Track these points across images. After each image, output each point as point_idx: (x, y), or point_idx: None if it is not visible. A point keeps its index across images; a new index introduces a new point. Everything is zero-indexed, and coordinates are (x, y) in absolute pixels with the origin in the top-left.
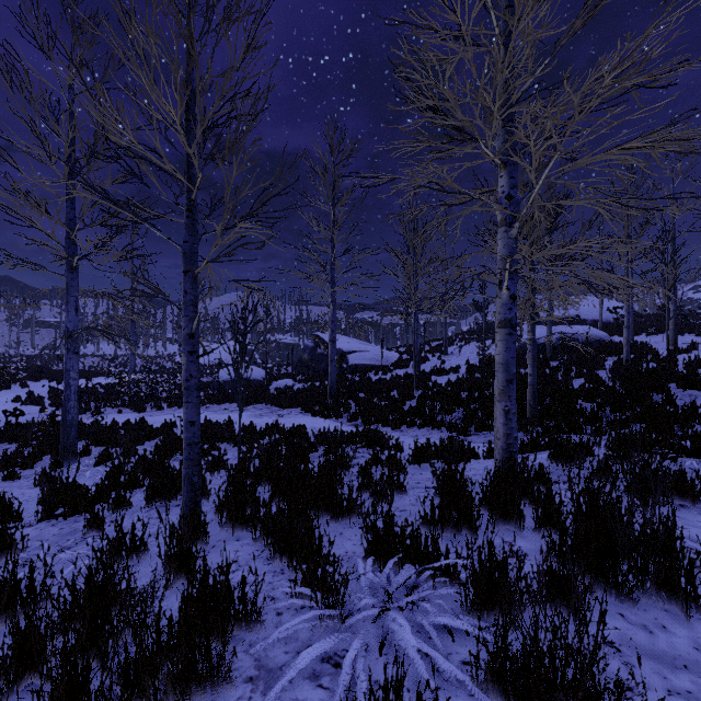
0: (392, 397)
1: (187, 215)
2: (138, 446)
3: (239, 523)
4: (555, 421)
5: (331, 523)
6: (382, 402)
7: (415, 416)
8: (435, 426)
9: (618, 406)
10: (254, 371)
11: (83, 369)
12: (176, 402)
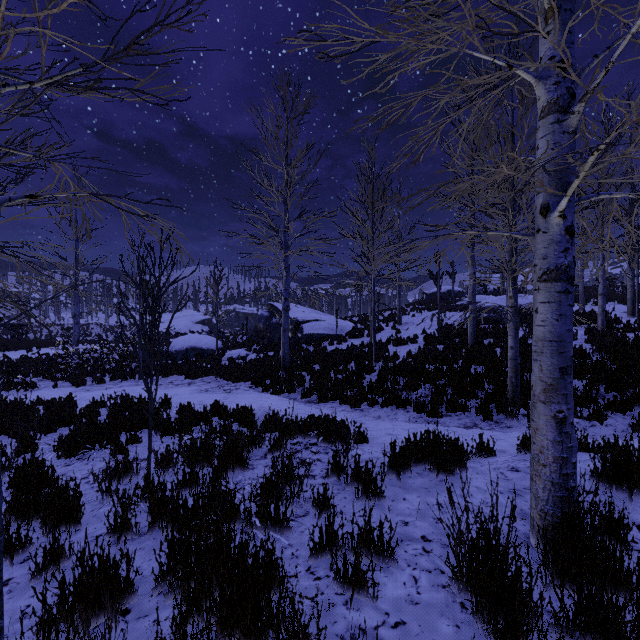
0: (349, 369)
1: None
2: (48, 434)
3: None
4: None
5: None
6: (339, 375)
7: (376, 393)
8: (400, 405)
9: (614, 384)
10: (208, 341)
11: (39, 338)
12: (121, 374)
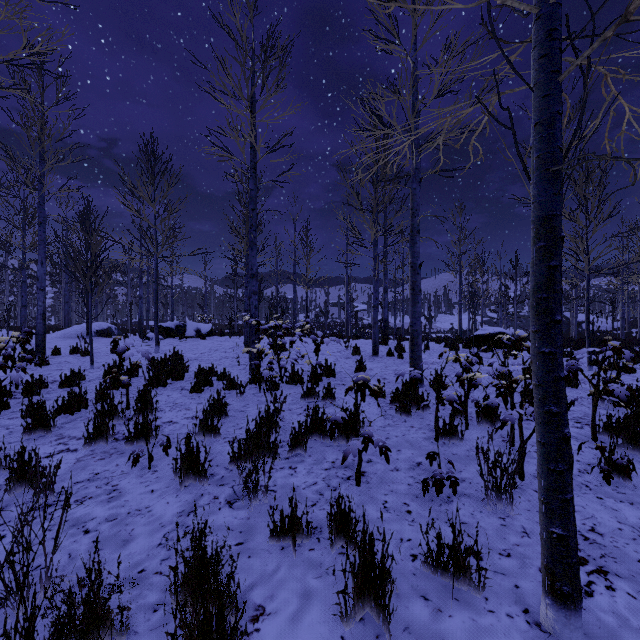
0: None
1: None
2: None
3: None
4: None
5: None
6: None
7: None
8: None
9: None
10: (521, 332)
11: None
12: None
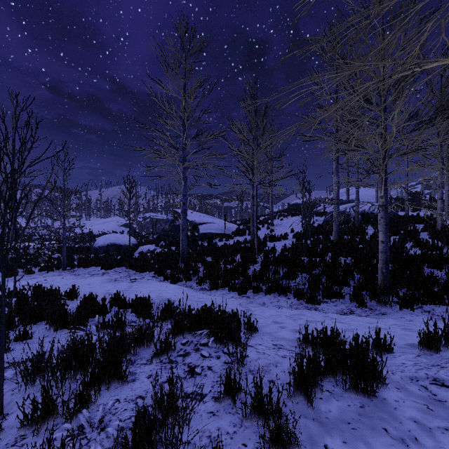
0: (236, 261)
1: None
2: None
3: None
4: (412, 290)
5: None
6: (227, 265)
7: (260, 281)
8: (281, 292)
9: None
10: (125, 239)
11: None
12: (49, 266)
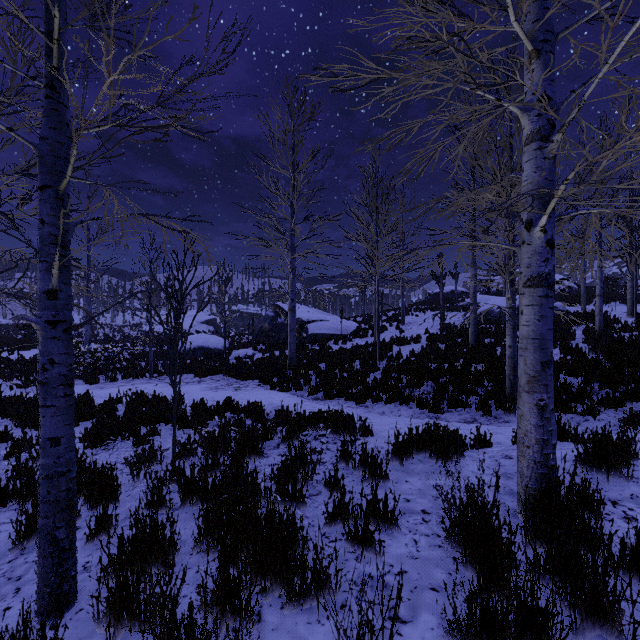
0: (354, 368)
1: (46, 93)
2: None
3: (127, 615)
4: None
5: (286, 610)
6: (344, 373)
7: (380, 390)
8: (403, 402)
9: (607, 382)
10: (215, 341)
11: None
12: (132, 373)
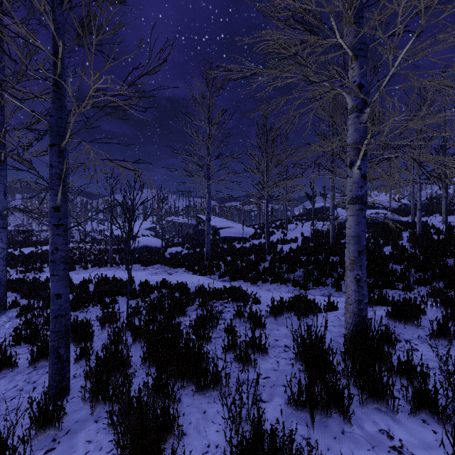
0: (251, 259)
1: (53, 89)
2: None
3: (102, 397)
4: (374, 279)
5: (195, 396)
6: (244, 263)
7: (268, 274)
8: (282, 282)
9: (420, 268)
10: (155, 241)
11: (39, 240)
12: (98, 263)
